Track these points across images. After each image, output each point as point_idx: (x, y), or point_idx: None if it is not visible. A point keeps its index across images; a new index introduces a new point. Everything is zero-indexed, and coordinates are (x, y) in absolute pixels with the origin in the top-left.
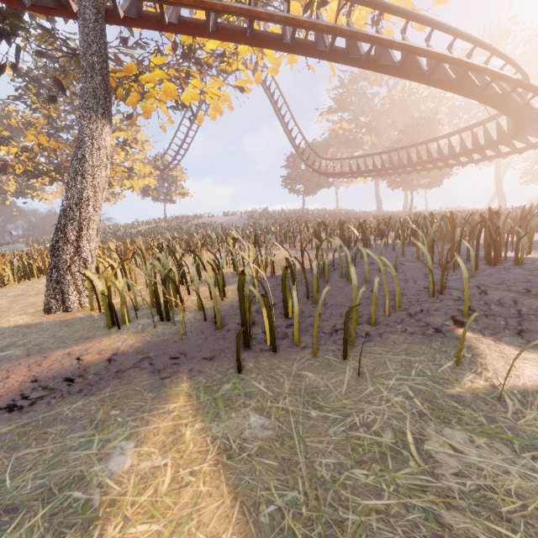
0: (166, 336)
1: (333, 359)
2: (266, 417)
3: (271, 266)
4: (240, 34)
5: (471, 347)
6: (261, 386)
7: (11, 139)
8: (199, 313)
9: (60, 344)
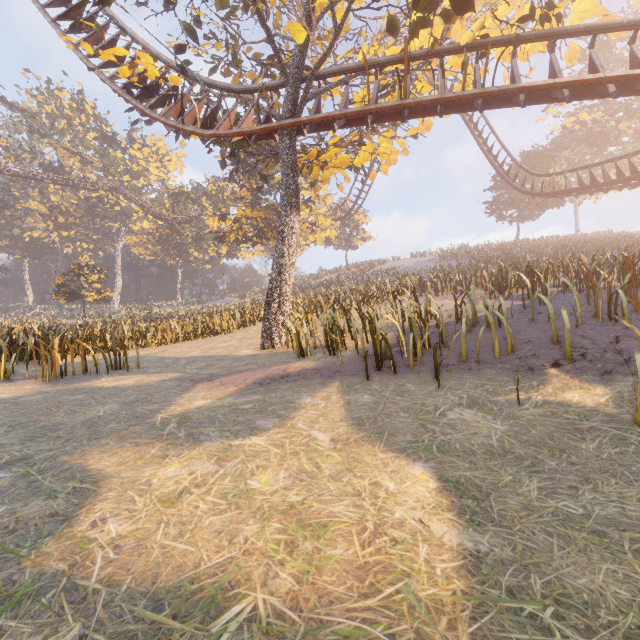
0: (331, 363)
1: (431, 380)
2: (372, 397)
3: (425, 317)
4: (397, 114)
5: (544, 380)
6: (377, 387)
7: (227, 214)
8: (356, 352)
9: (274, 364)
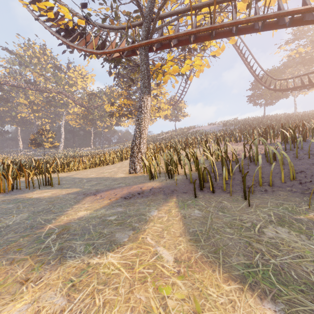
0: (170, 184)
1: (240, 198)
2: (201, 211)
3: (225, 155)
4: (208, 37)
5: None
6: (203, 203)
7: (114, 103)
8: (184, 176)
9: (135, 183)
